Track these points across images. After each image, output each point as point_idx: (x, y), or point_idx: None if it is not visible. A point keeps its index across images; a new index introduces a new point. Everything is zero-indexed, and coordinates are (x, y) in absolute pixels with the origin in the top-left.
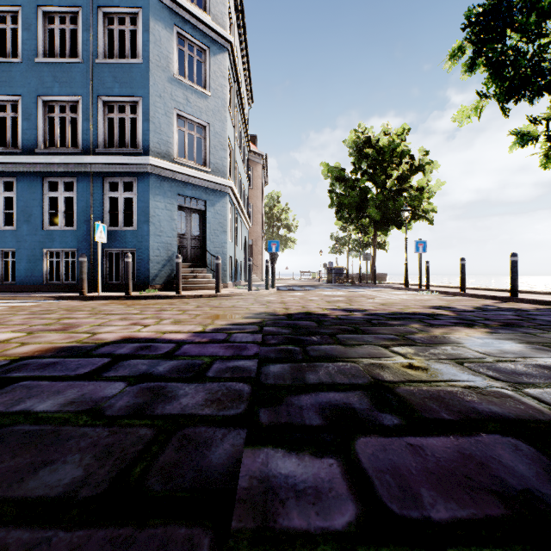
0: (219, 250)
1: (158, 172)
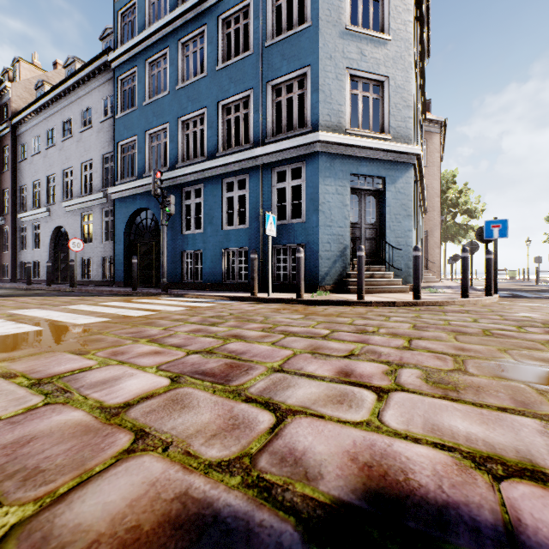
0: (402, 241)
1: (328, 149)
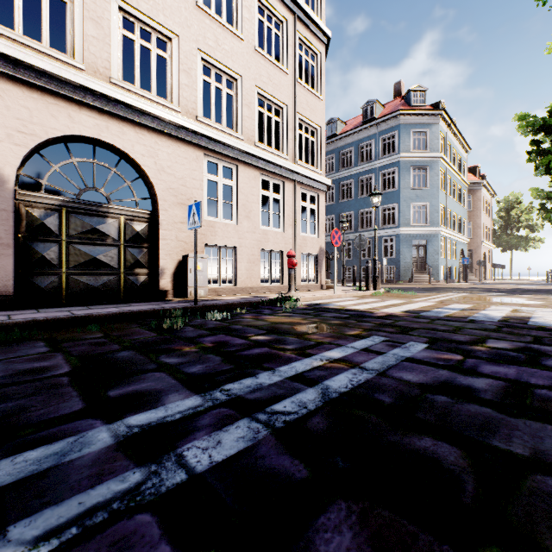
0: (434, 264)
1: (404, 233)
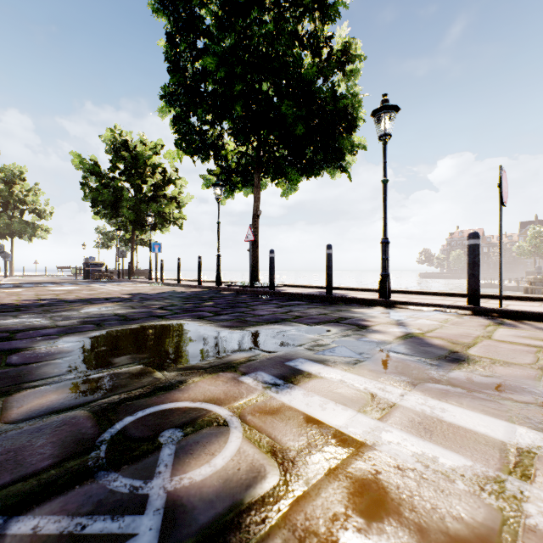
0: None
1: None
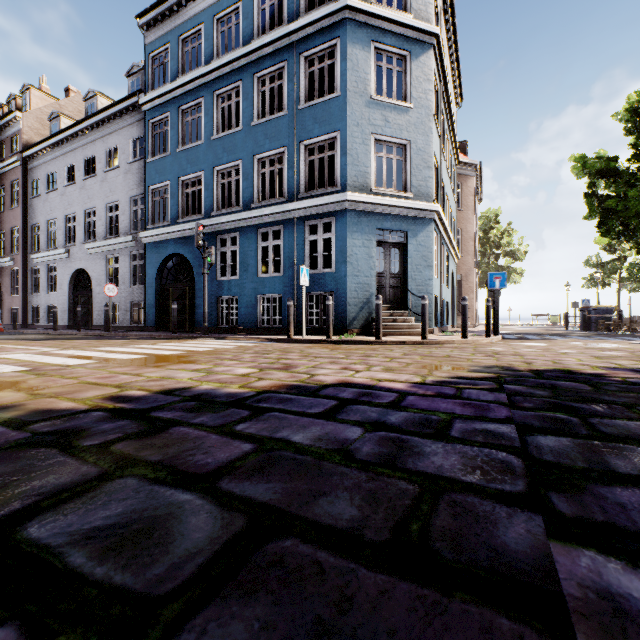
0: (422, 289)
1: (356, 207)
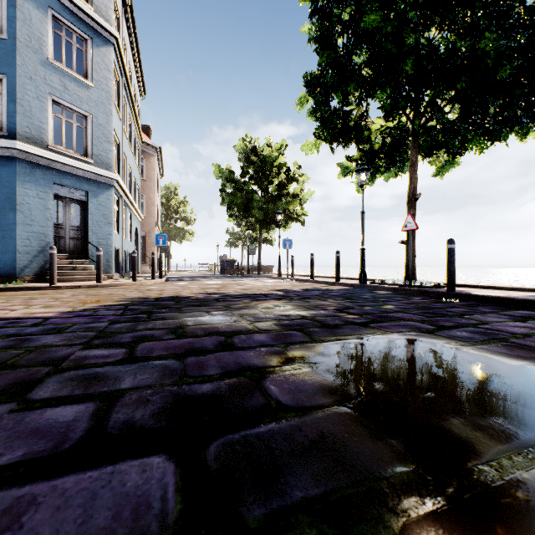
0: (104, 242)
1: (29, 158)
